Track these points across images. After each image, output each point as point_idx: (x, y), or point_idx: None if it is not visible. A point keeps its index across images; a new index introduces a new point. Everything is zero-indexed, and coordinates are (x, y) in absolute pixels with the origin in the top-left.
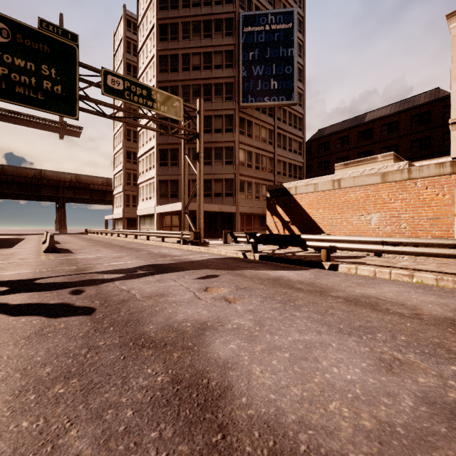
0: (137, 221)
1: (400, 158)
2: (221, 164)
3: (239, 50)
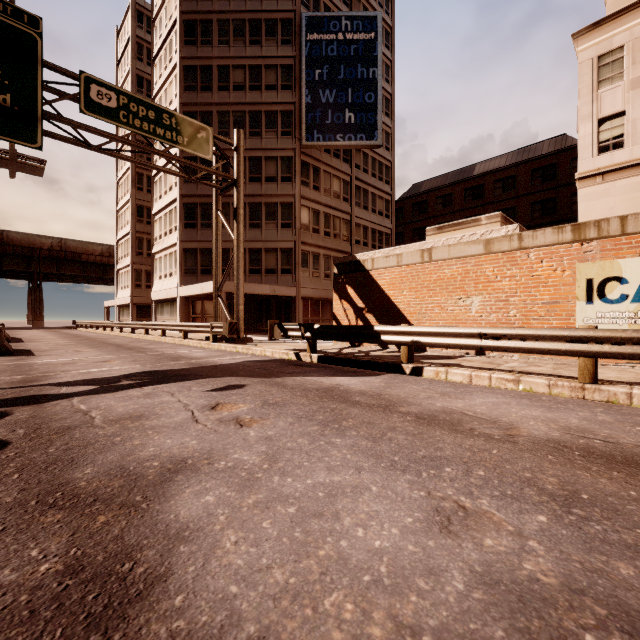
0: (152, 309)
1: (510, 221)
2: (275, 227)
3: (300, 66)
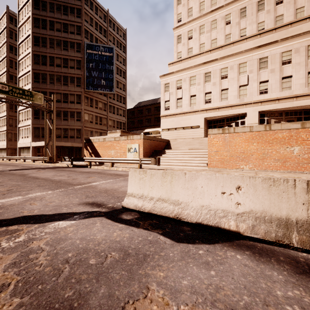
0: (18, 151)
1: (126, 131)
2: (74, 120)
3: (84, 61)
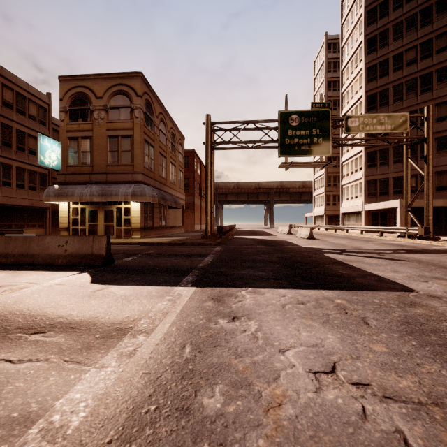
0: (341, 218)
1: None
2: (446, 154)
3: None
